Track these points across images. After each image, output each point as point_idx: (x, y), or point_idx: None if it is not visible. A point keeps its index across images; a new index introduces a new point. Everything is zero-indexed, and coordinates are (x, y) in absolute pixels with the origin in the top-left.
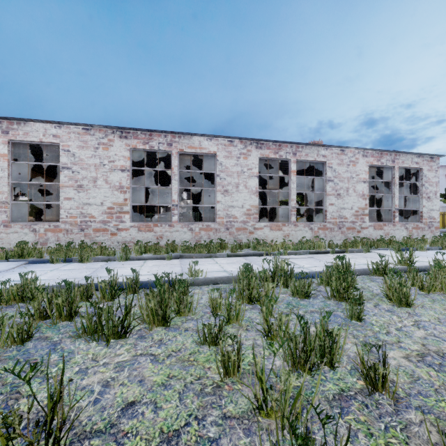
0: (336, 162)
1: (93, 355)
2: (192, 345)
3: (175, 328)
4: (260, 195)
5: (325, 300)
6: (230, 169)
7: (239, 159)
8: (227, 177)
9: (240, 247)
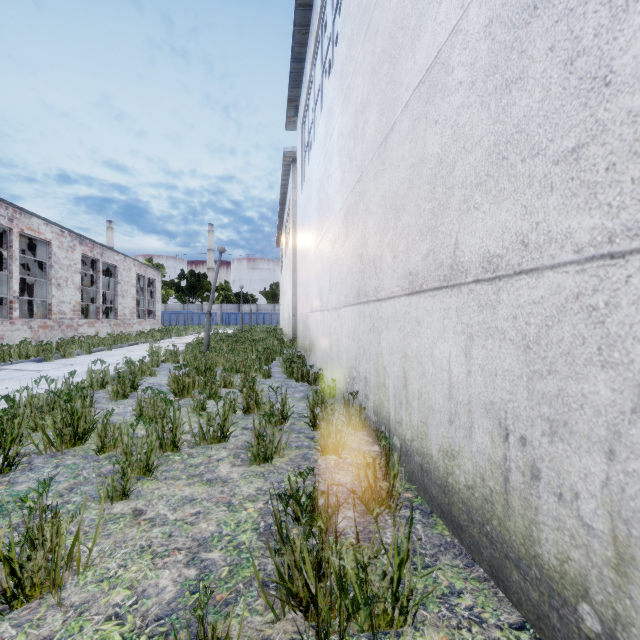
0: (122, 267)
1: None
2: None
3: None
4: None
5: None
6: (62, 262)
7: (68, 252)
8: (60, 270)
9: None
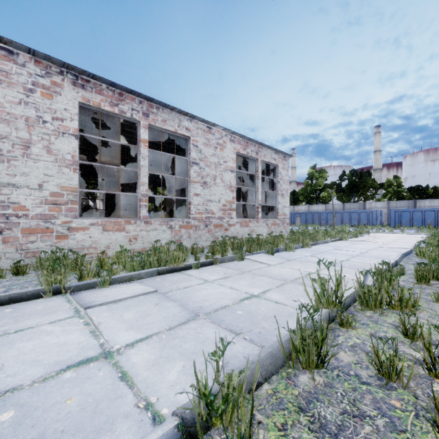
0: (202, 140)
1: None
2: None
3: None
4: (115, 183)
5: None
6: (6, 108)
7: (31, 93)
8: None
9: (19, 269)
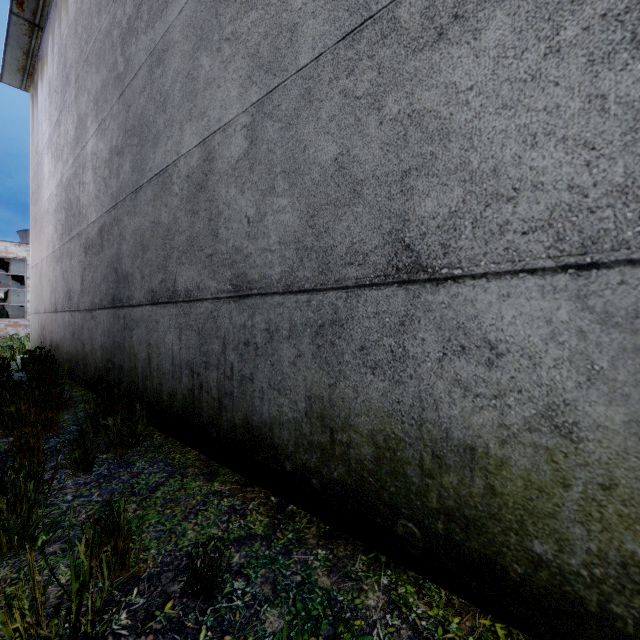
0: None
1: None
2: None
3: None
4: None
5: None
6: None
7: None
8: None
9: None
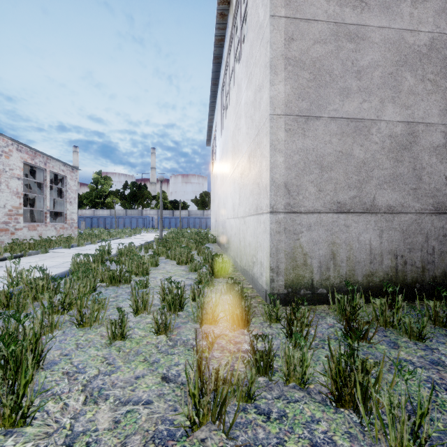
0: None
1: (32, 441)
2: (105, 350)
3: (49, 363)
4: None
5: (105, 288)
6: None
7: None
8: None
9: None
